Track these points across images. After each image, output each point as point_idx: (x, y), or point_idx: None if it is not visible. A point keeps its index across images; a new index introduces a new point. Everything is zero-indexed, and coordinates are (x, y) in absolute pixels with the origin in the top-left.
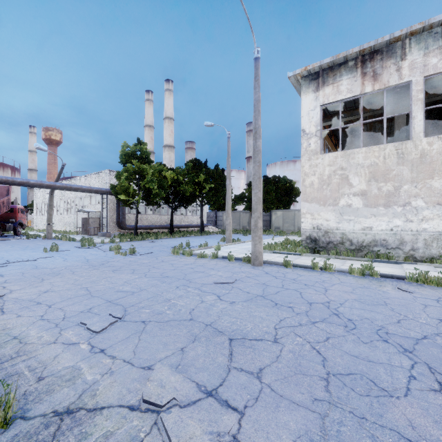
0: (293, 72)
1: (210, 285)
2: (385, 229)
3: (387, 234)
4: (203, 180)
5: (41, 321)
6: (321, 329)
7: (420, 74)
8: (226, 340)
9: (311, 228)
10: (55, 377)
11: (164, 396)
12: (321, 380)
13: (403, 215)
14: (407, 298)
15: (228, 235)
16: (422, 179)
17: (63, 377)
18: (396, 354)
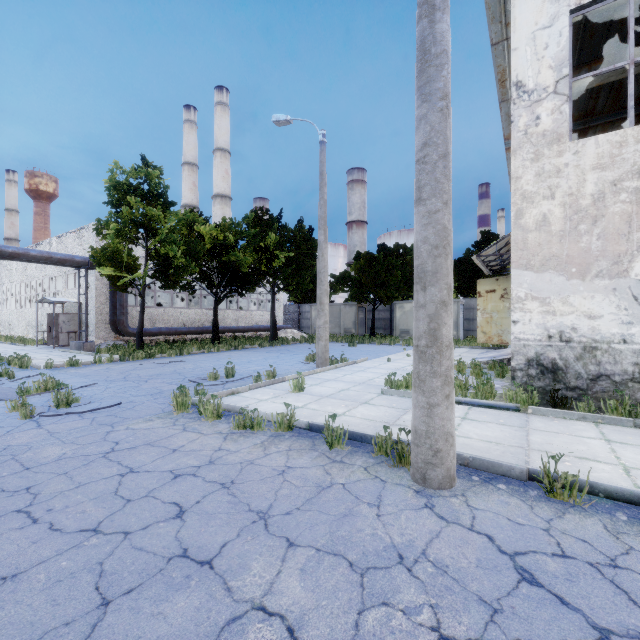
0: None
1: None
2: None
3: None
4: (274, 245)
5: None
6: None
7: None
8: None
9: (541, 337)
10: None
11: None
12: None
13: None
14: None
15: (323, 349)
16: None
17: None
18: None
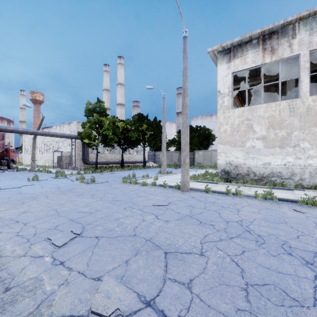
0: (211, 48)
1: (150, 207)
2: (280, 164)
3: (281, 168)
4: (145, 129)
5: (16, 237)
6: (237, 243)
7: (307, 48)
8: (162, 254)
9: (224, 163)
10: (20, 288)
11: (109, 306)
12: (241, 290)
13: (294, 154)
14: (301, 217)
15: (164, 168)
16: (308, 127)
17: (27, 288)
18: (300, 266)
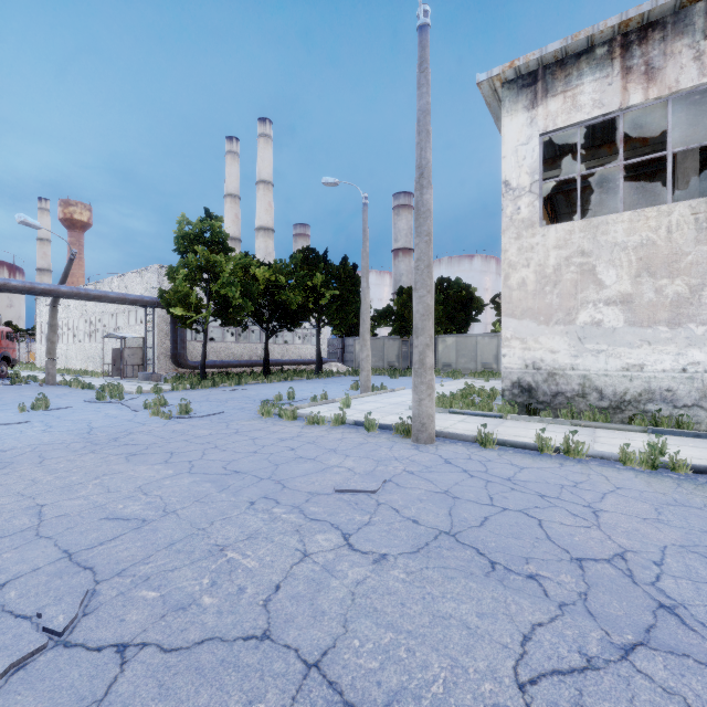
0: (487, 74)
1: (328, 498)
2: (671, 369)
3: (674, 378)
4: (321, 283)
5: None
6: (663, 687)
7: None
8: None
9: (521, 366)
10: None
11: None
12: None
13: None
14: None
15: (365, 378)
16: None
17: None
18: None
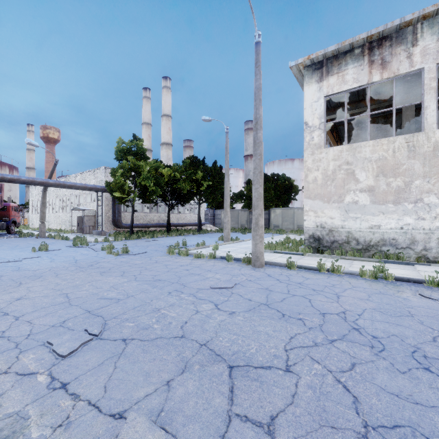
0: (295, 62)
1: (207, 290)
2: (395, 228)
3: (396, 233)
4: (201, 177)
5: None
6: (342, 350)
7: (434, 60)
8: (225, 371)
9: (314, 226)
10: None
11: None
12: (358, 438)
13: (414, 213)
14: (434, 306)
15: (227, 233)
16: (435, 173)
17: None
18: None
